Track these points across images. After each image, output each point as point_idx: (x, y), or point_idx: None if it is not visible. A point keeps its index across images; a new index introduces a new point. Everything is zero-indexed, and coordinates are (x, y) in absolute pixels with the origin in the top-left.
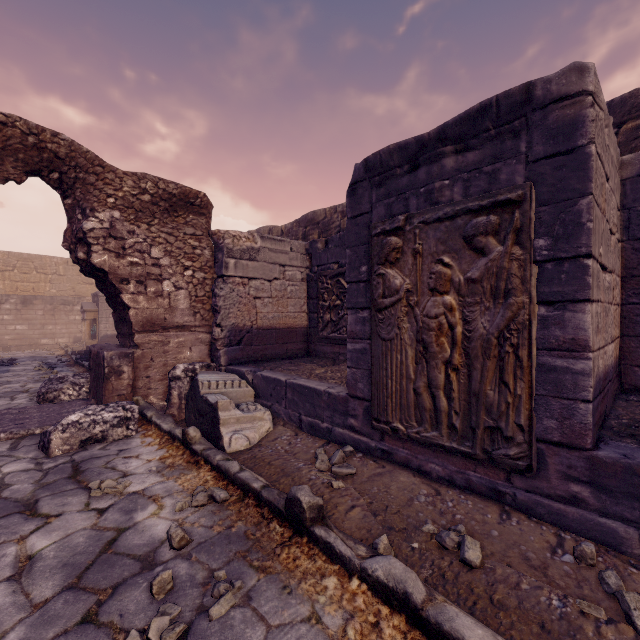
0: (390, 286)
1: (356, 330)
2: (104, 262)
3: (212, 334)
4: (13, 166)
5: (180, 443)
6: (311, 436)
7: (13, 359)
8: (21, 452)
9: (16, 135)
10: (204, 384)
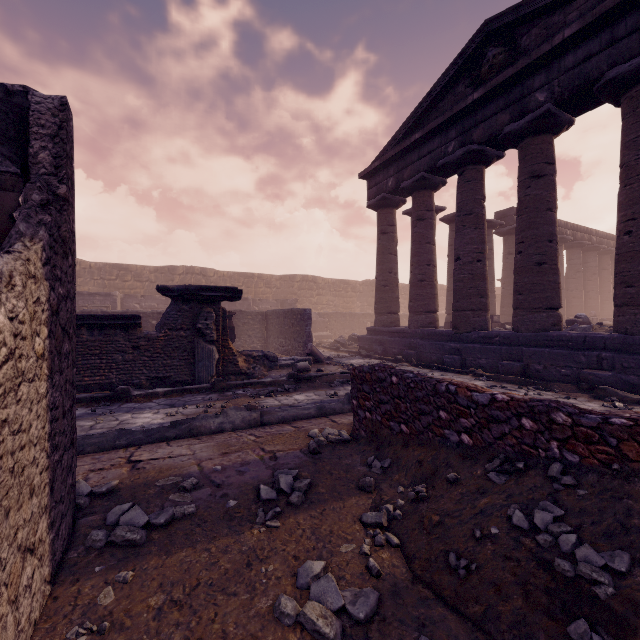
0: None
1: None
2: None
3: None
4: None
5: None
6: None
7: None
8: None
9: None
10: None
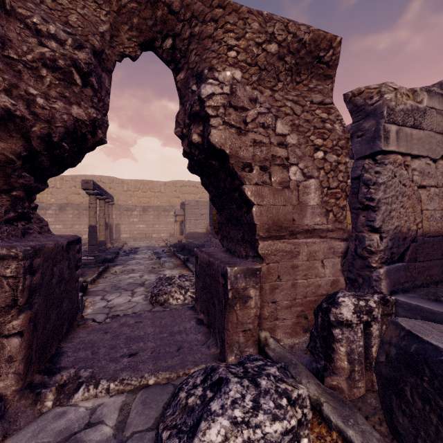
0: None
1: None
2: (224, 141)
3: (364, 243)
4: (128, 37)
5: None
6: None
7: (137, 248)
8: None
9: None
10: None
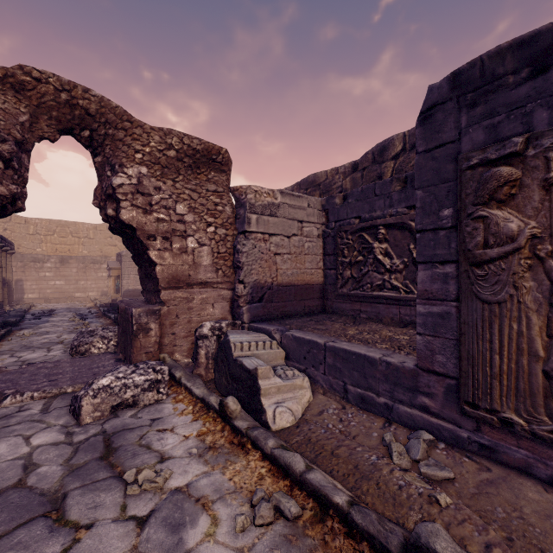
0: (498, 232)
1: (432, 289)
2: (132, 218)
3: (235, 291)
4: (47, 124)
5: (217, 414)
6: (362, 411)
7: (52, 310)
8: (52, 417)
9: (49, 92)
10: (236, 346)
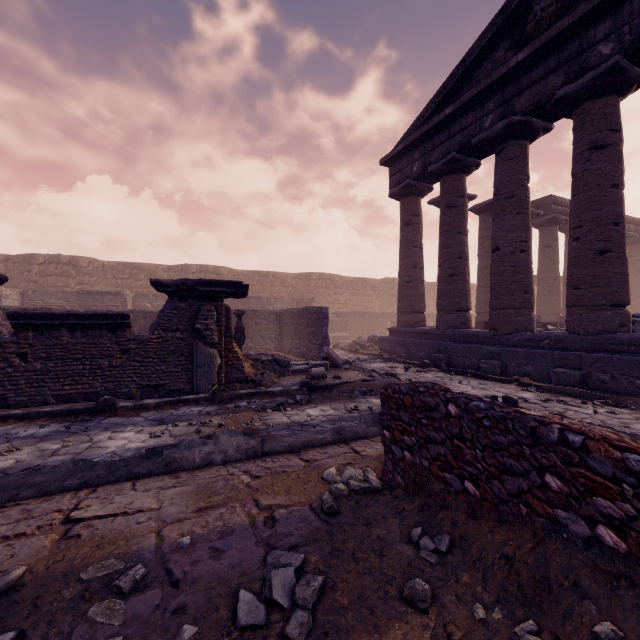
0: None
1: None
2: None
3: None
4: None
5: None
6: None
7: None
8: None
9: None
10: None
